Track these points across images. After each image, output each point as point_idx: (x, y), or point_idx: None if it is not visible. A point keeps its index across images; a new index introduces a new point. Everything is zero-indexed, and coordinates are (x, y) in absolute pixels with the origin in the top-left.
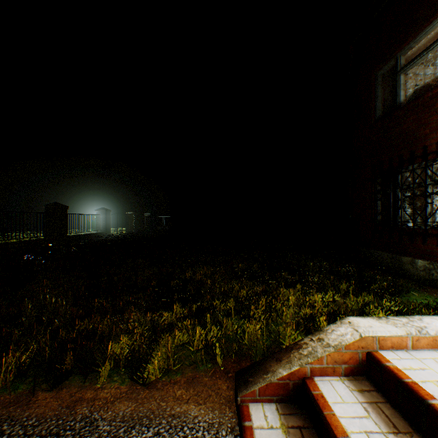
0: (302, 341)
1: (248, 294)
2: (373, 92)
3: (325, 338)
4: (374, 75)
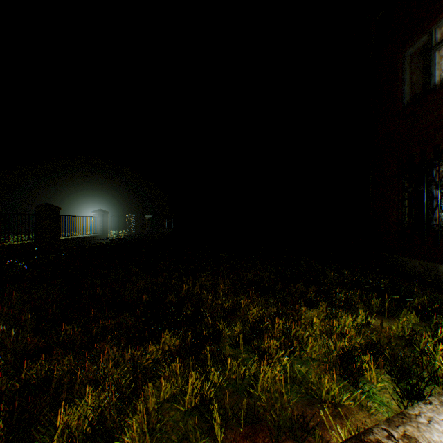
0: (373, 437)
1: (260, 314)
2: (400, 75)
3: (420, 439)
4: (400, 56)
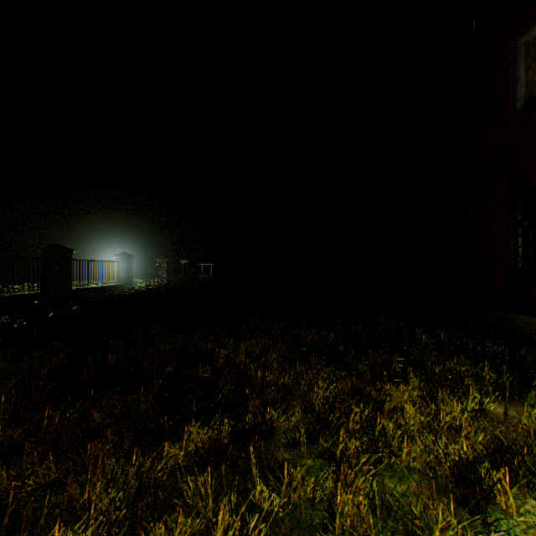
0: None
1: (327, 395)
2: (510, 71)
3: None
4: (511, 46)
